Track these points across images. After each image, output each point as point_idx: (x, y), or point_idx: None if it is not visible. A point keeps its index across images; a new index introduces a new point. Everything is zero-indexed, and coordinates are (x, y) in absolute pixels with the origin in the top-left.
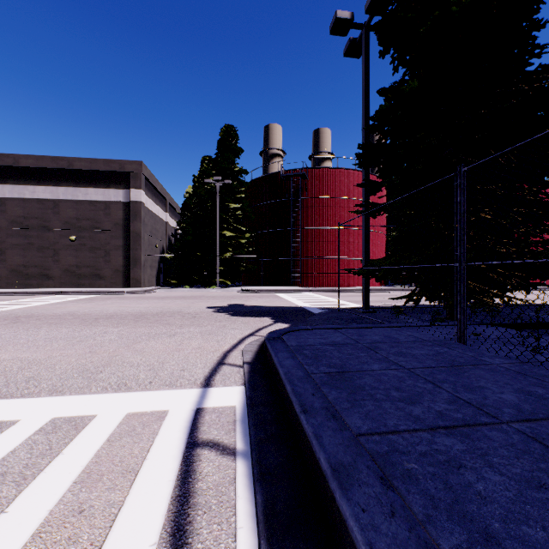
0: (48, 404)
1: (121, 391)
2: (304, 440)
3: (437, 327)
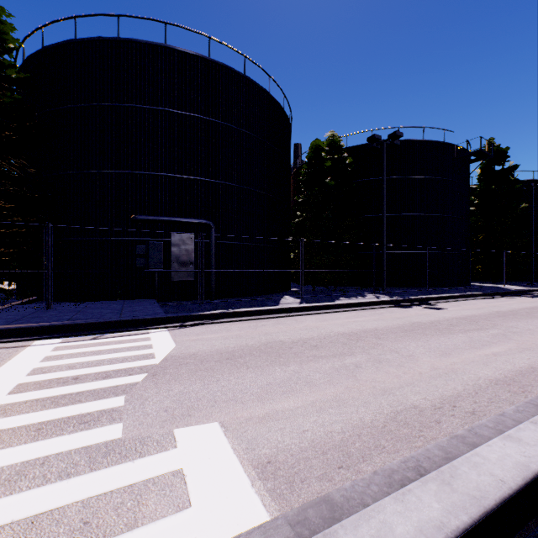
0: (11, 370)
1: (8, 360)
2: (113, 324)
3: (5, 309)
